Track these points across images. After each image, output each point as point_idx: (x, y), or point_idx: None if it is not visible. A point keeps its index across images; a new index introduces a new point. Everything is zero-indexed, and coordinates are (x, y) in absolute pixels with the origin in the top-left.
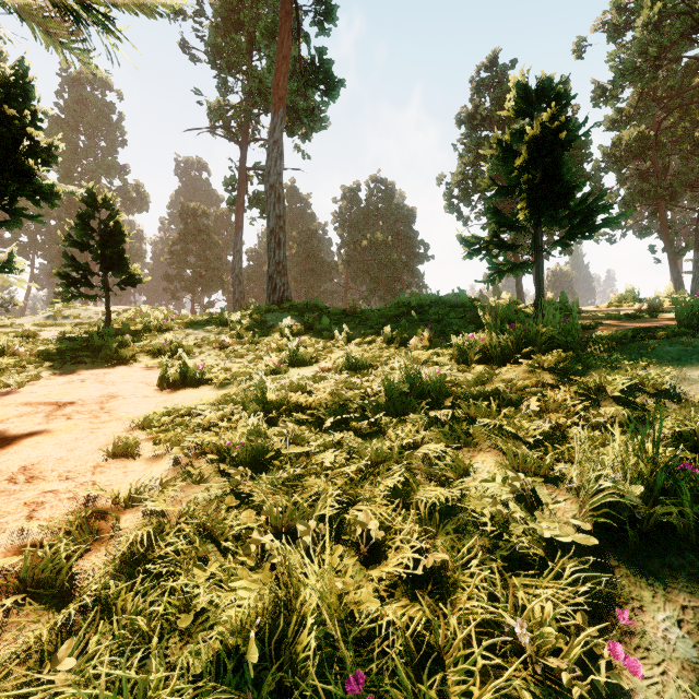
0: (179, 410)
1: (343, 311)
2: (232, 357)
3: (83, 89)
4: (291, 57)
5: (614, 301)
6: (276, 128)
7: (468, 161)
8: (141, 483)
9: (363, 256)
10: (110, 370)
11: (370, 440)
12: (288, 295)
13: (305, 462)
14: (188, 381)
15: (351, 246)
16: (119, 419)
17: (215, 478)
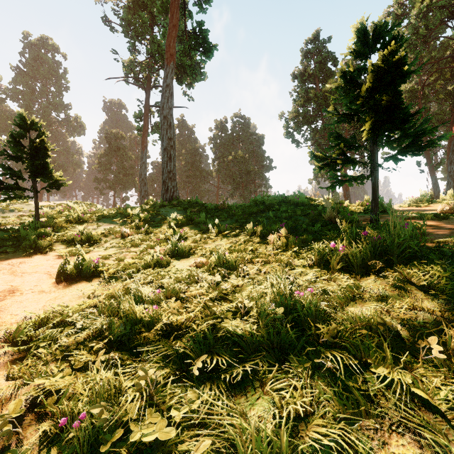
0: (59, 315)
1: (216, 207)
2: (128, 246)
3: (39, 51)
4: (180, 30)
5: (412, 202)
6: (168, 75)
7: (299, 103)
8: None
9: (229, 166)
10: (27, 259)
11: (246, 394)
12: (177, 194)
13: None
14: (83, 275)
15: (221, 160)
16: None
17: None
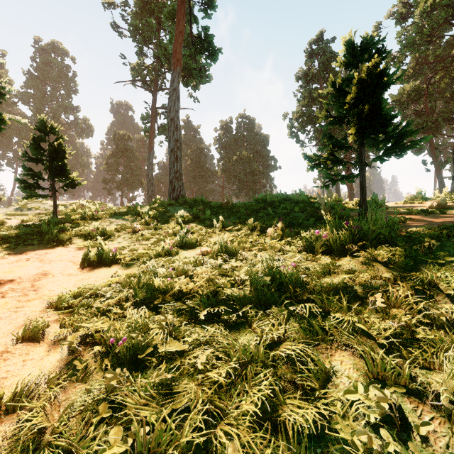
0: (90, 289)
1: (220, 205)
2: (140, 240)
3: (49, 55)
4: (186, 34)
5: (408, 199)
6: (175, 80)
7: (303, 103)
8: (26, 383)
9: (234, 166)
10: (51, 250)
11: (238, 332)
12: (183, 193)
13: (179, 361)
14: (103, 261)
15: (226, 160)
16: (42, 298)
17: (98, 374)
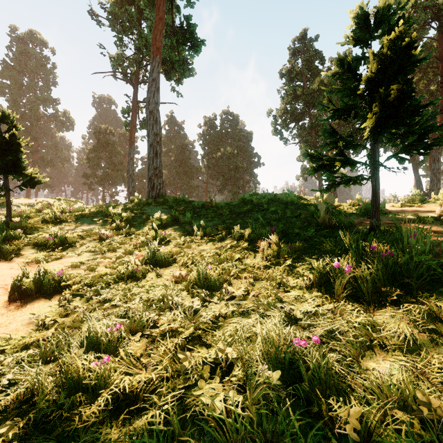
0: None
1: (203, 205)
2: (105, 251)
3: (27, 45)
4: (168, 25)
5: (404, 202)
6: (154, 69)
7: (287, 101)
8: None
9: (218, 162)
10: None
11: None
12: (163, 191)
13: None
14: (42, 291)
15: (210, 156)
16: None
17: None
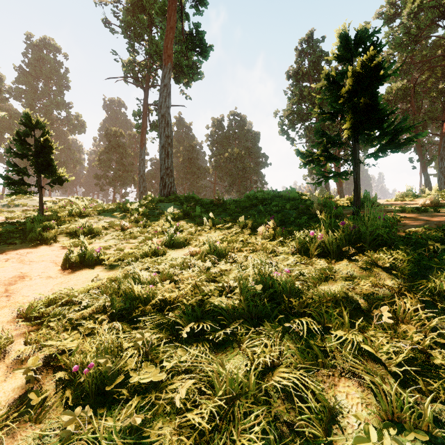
0: (66, 295)
1: (211, 202)
2: (128, 238)
3: (41, 51)
4: (177, 31)
5: (398, 197)
6: (166, 76)
7: (294, 101)
8: None
9: (225, 163)
10: (33, 250)
11: (226, 352)
12: (174, 190)
13: (154, 394)
14: (86, 262)
15: (218, 156)
16: (13, 305)
17: (57, 411)
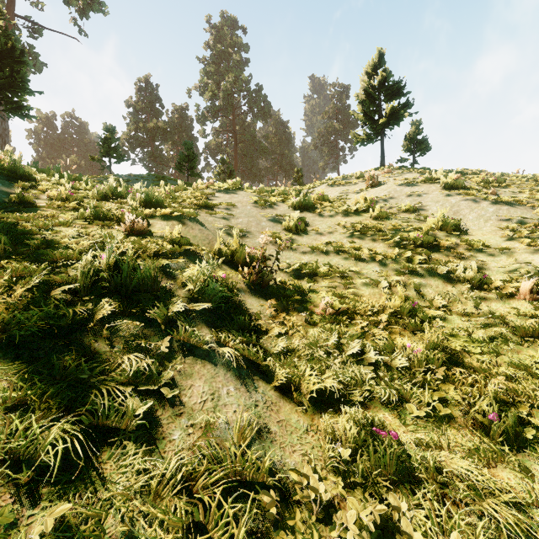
0: None
1: None
2: None
3: None
4: None
5: None
6: None
7: (131, 129)
8: None
9: None
10: None
11: None
12: None
13: None
14: None
15: (47, 160)
16: None
17: None
